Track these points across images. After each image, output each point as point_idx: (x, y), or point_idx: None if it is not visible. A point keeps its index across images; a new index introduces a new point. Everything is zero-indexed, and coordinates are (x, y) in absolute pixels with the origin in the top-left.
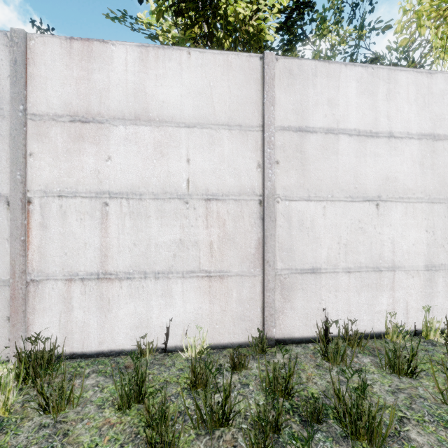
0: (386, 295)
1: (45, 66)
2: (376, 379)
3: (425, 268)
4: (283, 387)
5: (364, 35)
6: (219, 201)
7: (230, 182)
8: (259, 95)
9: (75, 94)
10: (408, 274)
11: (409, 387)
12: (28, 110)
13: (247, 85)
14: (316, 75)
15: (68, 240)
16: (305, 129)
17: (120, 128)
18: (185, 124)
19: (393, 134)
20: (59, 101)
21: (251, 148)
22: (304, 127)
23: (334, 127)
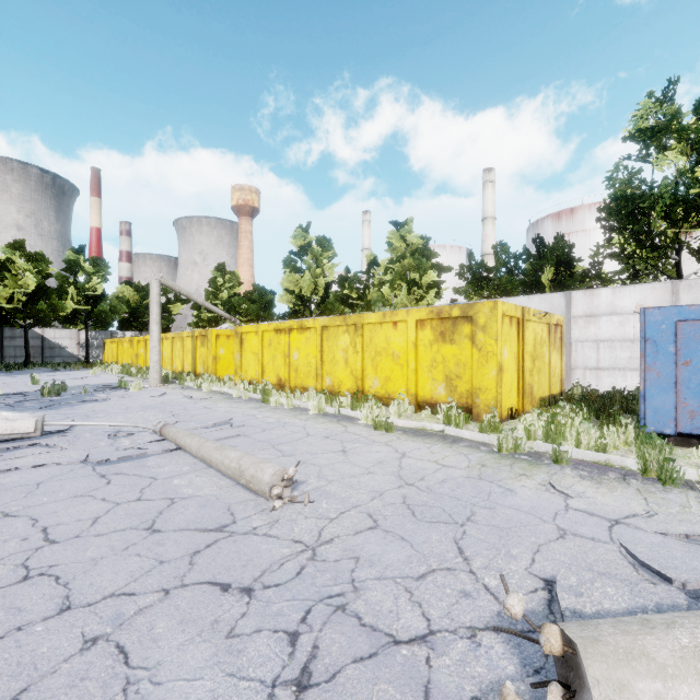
0: None
1: (576, 301)
2: None
3: None
4: None
5: None
6: None
7: None
8: (670, 298)
9: (587, 308)
10: None
11: None
12: (570, 315)
13: (664, 295)
14: None
15: (584, 356)
16: None
17: (604, 318)
18: (632, 314)
19: None
20: (581, 311)
21: None
22: None
23: None
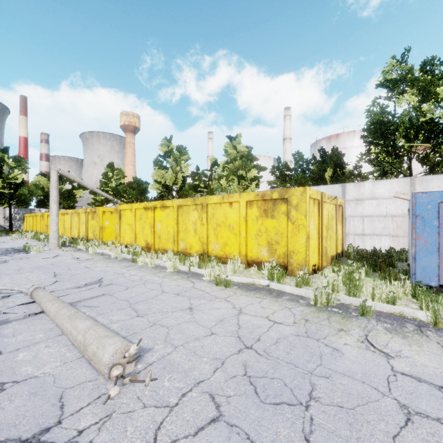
0: None
1: (349, 190)
2: None
3: None
4: None
5: None
6: (396, 217)
7: (399, 212)
8: (410, 188)
9: (356, 195)
10: None
11: None
12: (345, 199)
13: (405, 186)
14: (432, 180)
15: (354, 226)
16: None
17: (367, 201)
18: (385, 198)
19: None
20: (352, 197)
21: (407, 202)
22: None
23: None
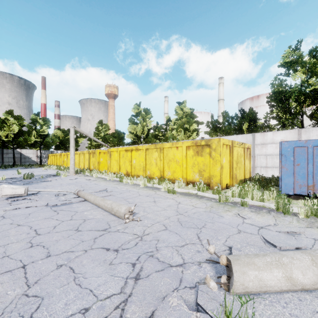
0: None
1: (257, 137)
2: None
3: None
4: None
5: None
6: None
7: None
8: (297, 136)
9: (262, 141)
10: None
11: None
12: (255, 144)
13: (294, 135)
14: (312, 130)
15: (260, 161)
16: None
17: (269, 145)
18: None
19: None
20: (259, 142)
21: None
22: None
23: None
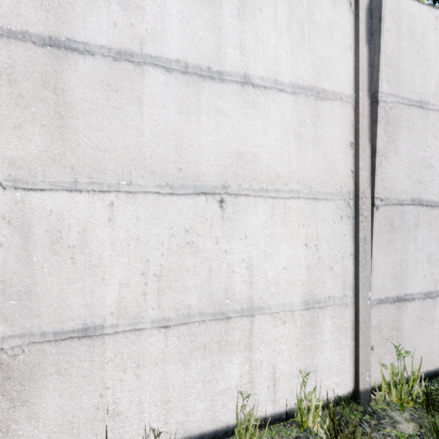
0: (238, 359)
1: None
2: None
3: (304, 306)
4: None
5: None
6: None
7: None
8: None
9: None
10: (276, 318)
11: None
12: None
13: None
14: None
15: None
16: (66, 44)
17: None
18: None
19: (251, 80)
20: None
21: None
22: (64, 40)
23: (135, 50)
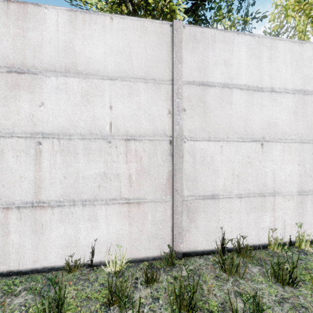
0: (269, 214)
1: None
2: (264, 289)
3: (297, 193)
4: (188, 300)
5: (247, 22)
6: (137, 141)
7: (146, 125)
8: (169, 55)
9: (12, 49)
10: (285, 198)
11: (291, 296)
12: None
13: (160, 47)
14: (215, 41)
15: (6, 174)
16: (206, 84)
17: (51, 79)
18: (108, 77)
19: (274, 89)
20: None
21: (163, 97)
22: (206, 82)
23: (229, 83)
